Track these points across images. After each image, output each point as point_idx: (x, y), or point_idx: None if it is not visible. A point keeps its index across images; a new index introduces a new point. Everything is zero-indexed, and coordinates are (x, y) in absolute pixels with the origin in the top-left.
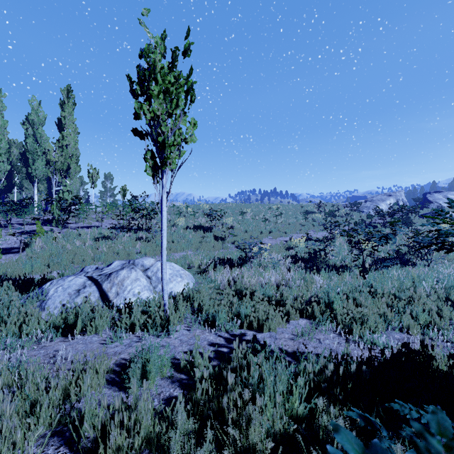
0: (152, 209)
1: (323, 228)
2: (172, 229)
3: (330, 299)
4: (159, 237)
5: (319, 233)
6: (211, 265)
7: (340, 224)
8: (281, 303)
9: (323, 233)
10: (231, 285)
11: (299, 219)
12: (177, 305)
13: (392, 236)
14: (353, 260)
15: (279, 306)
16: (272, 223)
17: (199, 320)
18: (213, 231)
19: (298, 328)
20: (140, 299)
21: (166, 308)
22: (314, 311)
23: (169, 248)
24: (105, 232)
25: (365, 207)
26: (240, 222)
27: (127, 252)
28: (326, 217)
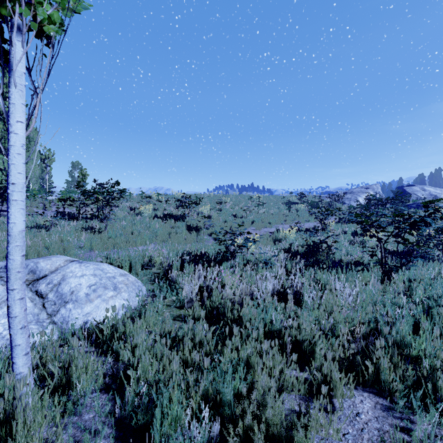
0: (108, 192)
1: (309, 218)
2: (136, 218)
3: (400, 336)
4: (114, 226)
5: (305, 224)
6: (175, 265)
7: (332, 213)
8: (302, 348)
9: (309, 223)
10: (204, 300)
11: (281, 209)
12: (69, 371)
13: (431, 221)
14: (371, 255)
15: (299, 353)
16: (253, 213)
17: (116, 417)
18: (187, 221)
19: (369, 440)
20: (4, 345)
21: (20, 394)
22: (379, 370)
23: (127, 241)
24: (41, 220)
25: (346, 199)
26: (218, 211)
27: (63, 247)
28: (311, 207)
